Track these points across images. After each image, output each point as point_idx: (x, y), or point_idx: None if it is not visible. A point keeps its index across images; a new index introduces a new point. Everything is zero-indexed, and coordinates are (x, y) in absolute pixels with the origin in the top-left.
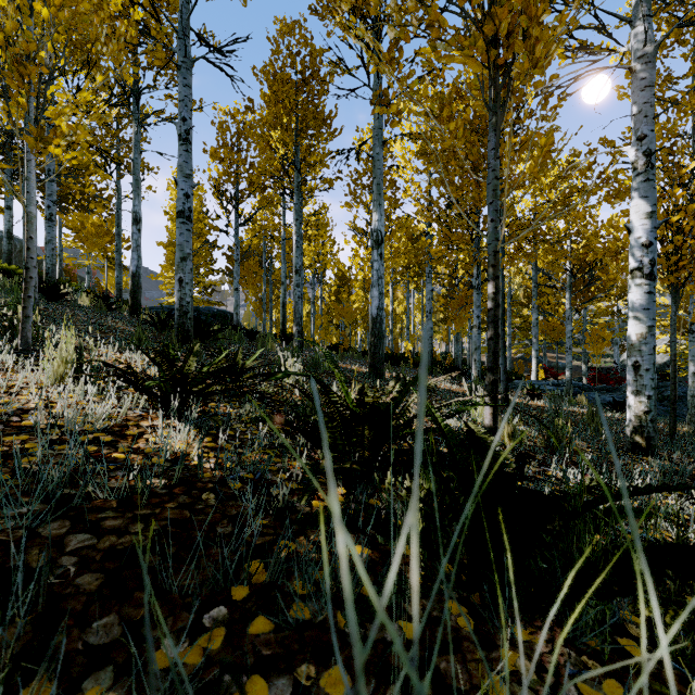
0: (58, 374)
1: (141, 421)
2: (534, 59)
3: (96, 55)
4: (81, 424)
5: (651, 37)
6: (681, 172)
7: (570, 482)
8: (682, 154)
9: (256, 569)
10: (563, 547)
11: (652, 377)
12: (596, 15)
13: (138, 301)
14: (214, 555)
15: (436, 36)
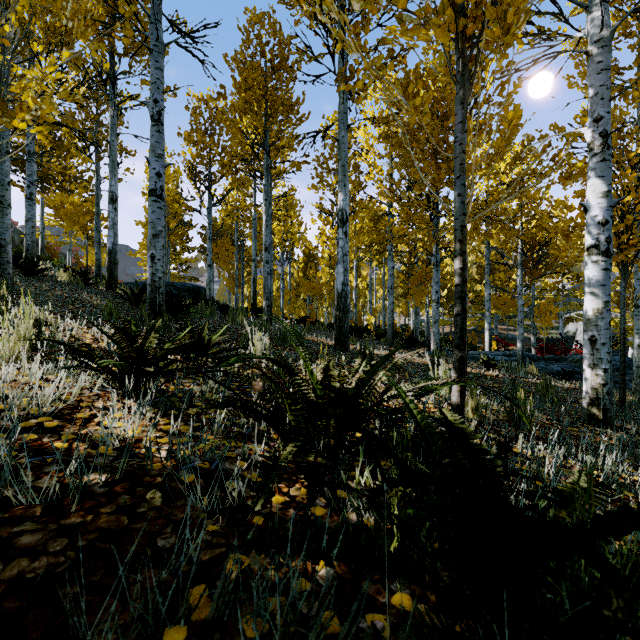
0: (14, 350)
1: (96, 402)
2: (506, 25)
3: (69, 38)
4: (27, 407)
5: (607, 22)
6: (630, 155)
7: (563, 482)
8: (631, 138)
9: (197, 604)
10: (569, 573)
11: (608, 351)
12: (554, 1)
13: (114, 276)
14: (149, 580)
15: (402, 7)
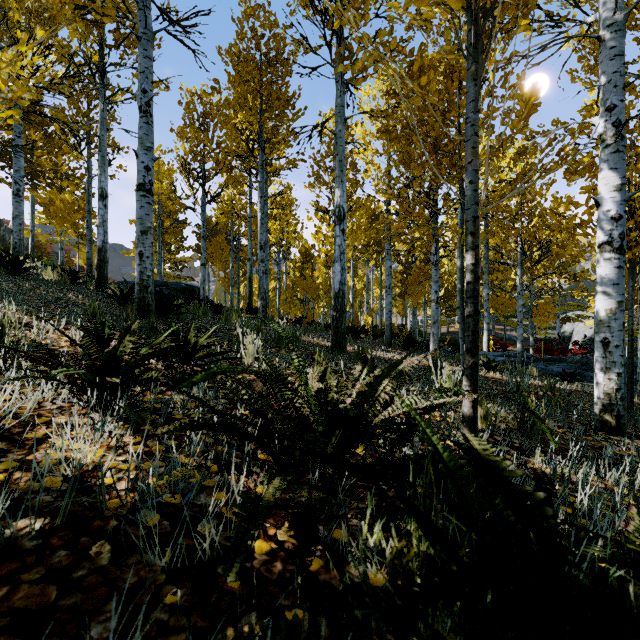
0: None
1: (57, 417)
2: None
3: (52, 24)
4: None
5: (620, 5)
6: (638, 149)
7: (634, 538)
8: (639, 132)
9: None
10: None
11: (621, 354)
12: None
13: (104, 275)
14: None
15: None
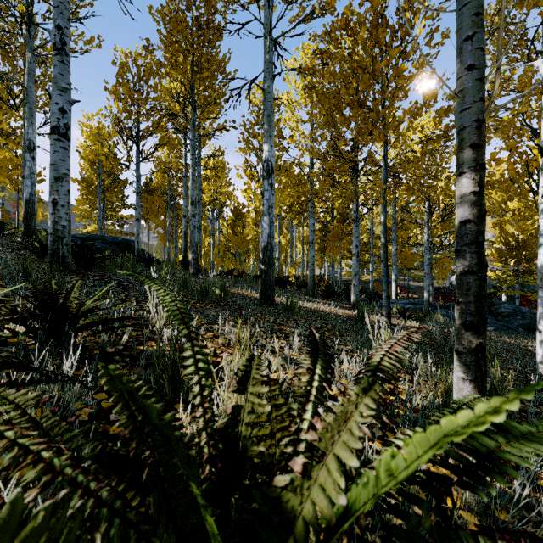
0: None
1: None
2: None
3: None
4: None
5: None
6: None
7: None
8: None
9: None
10: None
11: None
12: None
13: (32, 228)
14: None
15: None
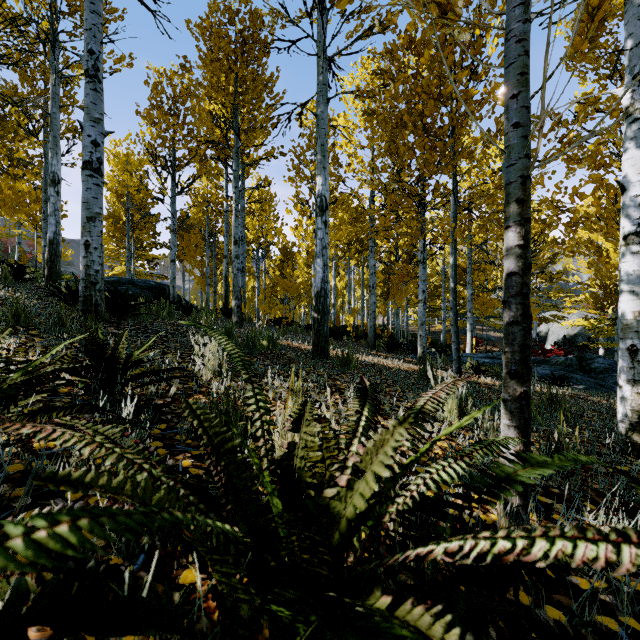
0: None
1: None
2: None
3: None
4: None
5: None
6: None
7: None
8: None
9: None
10: None
11: None
12: None
13: (56, 271)
14: None
15: None
